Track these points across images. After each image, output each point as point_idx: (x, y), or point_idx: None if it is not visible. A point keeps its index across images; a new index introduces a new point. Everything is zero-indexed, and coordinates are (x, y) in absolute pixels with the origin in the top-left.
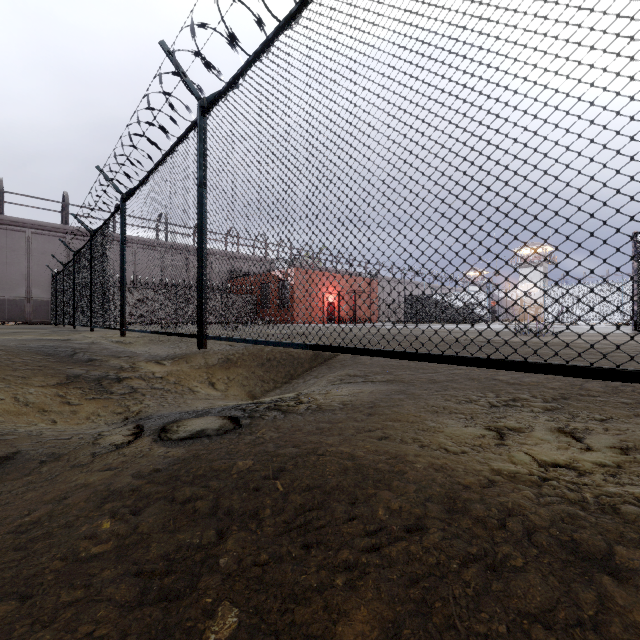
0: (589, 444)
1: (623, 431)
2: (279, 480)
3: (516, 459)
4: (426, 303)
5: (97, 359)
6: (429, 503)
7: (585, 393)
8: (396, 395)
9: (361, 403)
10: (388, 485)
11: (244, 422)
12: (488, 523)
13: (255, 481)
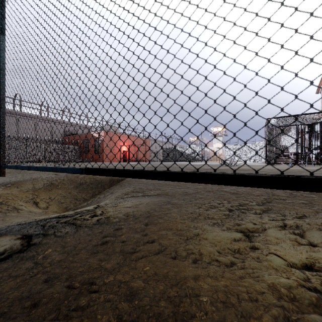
0: (310, 240)
1: (321, 226)
2: None
3: (275, 265)
4: (173, 152)
5: None
6: None
7: (277, 198)
8: (165, 205)
9: (140, 214)
10: None
11: (34, 242)
12: None
13: None
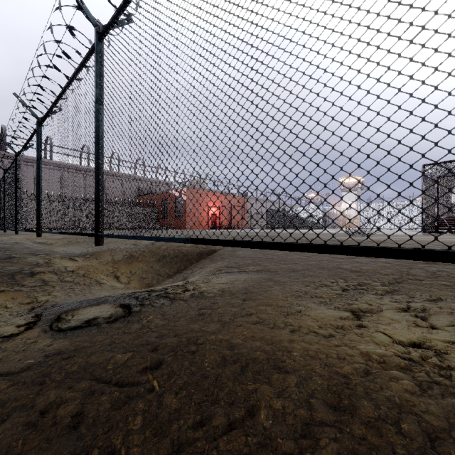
0: (432, 322)
1: (454, 310)
2: (156, 377)
3: (378, 340)
4: (281, 215)
5: (16, 256)
6: (313, 402)
7: (412, 278)
8: (265, 282)
9: (237, 290)
10: (268, 378)
11: (134, 310)
12: (382, 429)
13: (130, 379)
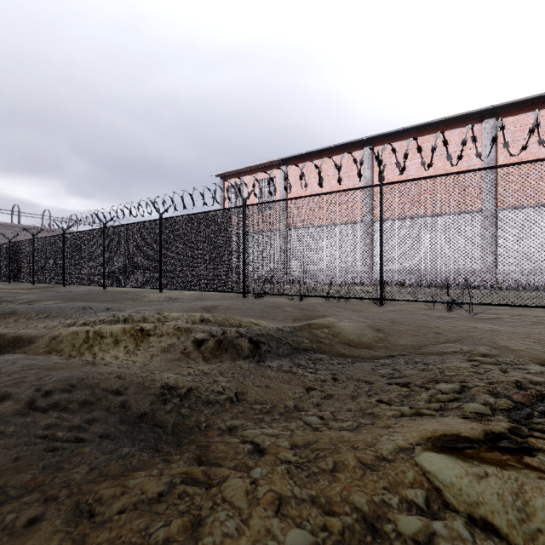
0: None
1: None
2: None
3: None
4: None
5: None
6: None
7: None
8: None
9: None
10: None
11: None
12: None
13: None
